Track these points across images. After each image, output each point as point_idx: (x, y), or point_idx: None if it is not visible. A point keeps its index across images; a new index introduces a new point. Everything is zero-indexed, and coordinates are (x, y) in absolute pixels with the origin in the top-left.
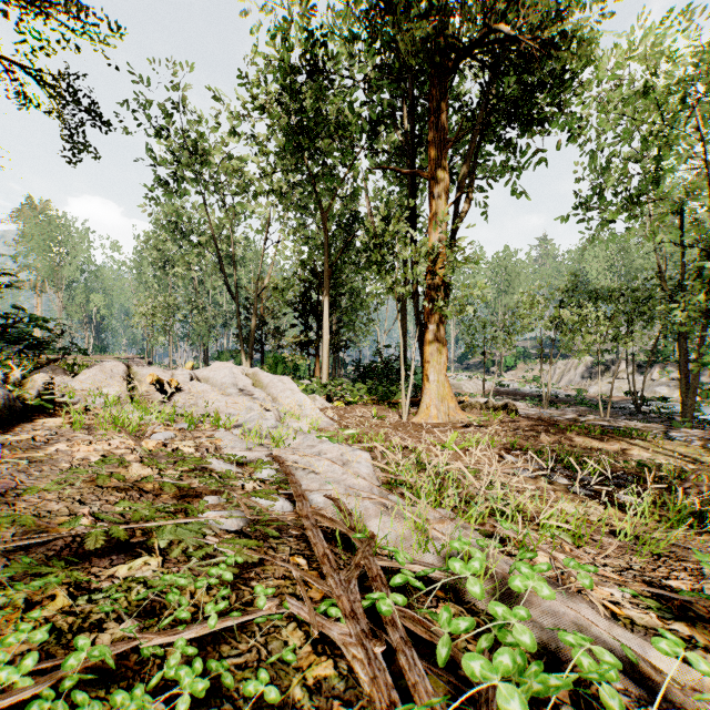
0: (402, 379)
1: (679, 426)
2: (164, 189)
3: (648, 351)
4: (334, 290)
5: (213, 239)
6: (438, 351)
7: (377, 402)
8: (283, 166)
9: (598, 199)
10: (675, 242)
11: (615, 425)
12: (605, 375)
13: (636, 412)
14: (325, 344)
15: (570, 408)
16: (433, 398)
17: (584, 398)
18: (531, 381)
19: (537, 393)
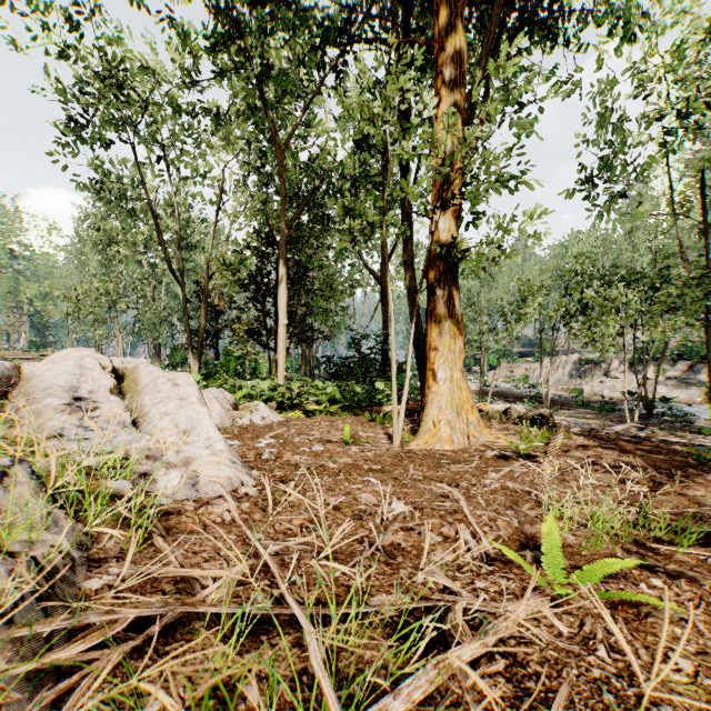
0: (392, 378)
1: (710, 433)
2: (77, 133)
3: (638, 348)
4: (299, 266)
5: (148, 204)
6: (451, 330)
7: (352, 410)
8: (213, 63)
9: (609, 168)
10: (665, 234)
11: (697, 443)
12: (595, 374)
13: (645, 414)
14: (281, 330)
15: (571, 411)
16: (443, 409)
17: (585, 400)
18: (519, 380)
19: (527, 393)
